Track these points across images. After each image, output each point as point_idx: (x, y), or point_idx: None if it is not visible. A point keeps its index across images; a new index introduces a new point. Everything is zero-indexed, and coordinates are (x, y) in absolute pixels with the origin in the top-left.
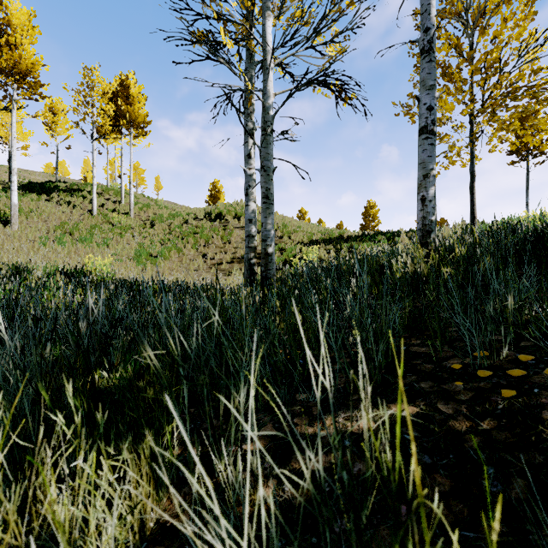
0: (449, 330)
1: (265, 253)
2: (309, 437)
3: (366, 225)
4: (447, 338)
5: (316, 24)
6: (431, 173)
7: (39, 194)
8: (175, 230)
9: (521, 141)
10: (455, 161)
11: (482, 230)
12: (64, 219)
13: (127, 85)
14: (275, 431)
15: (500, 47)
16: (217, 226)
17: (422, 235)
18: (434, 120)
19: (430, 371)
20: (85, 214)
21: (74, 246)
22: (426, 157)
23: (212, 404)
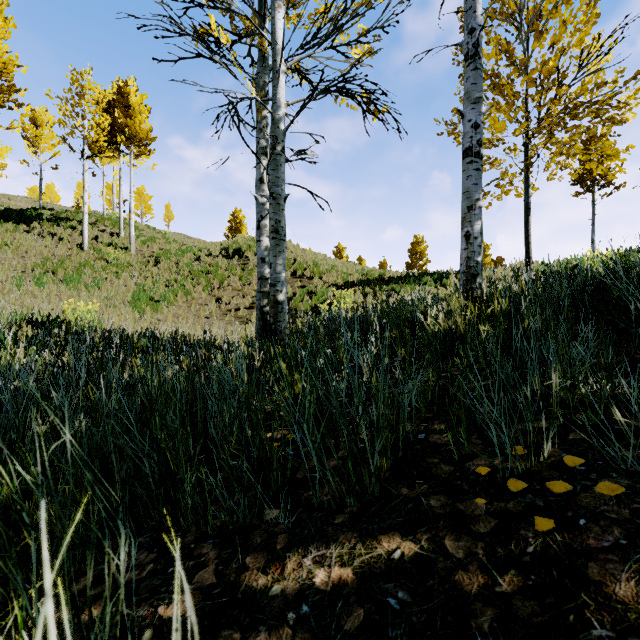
0: (484, 409)
1: (275, 301)
2: (255, 596)
3: (413, 264)
4: (478, 423)
5: (336, 18)
6: (477, 204)
7: (17, 224)
8: (183, 269)
9: (587, 170)
10: (509, 190)
11: (535, 275)
12: (47, 255)
13: (126, 93)
14: (214, 579)
15: (558, 55)
16: (235, 264)
17: (466, 279)
18: (480, 140)
19: (447, 477)
20: (73, 249)
21: (55, 288)
22: (471, 185)
23: (152, 523)
